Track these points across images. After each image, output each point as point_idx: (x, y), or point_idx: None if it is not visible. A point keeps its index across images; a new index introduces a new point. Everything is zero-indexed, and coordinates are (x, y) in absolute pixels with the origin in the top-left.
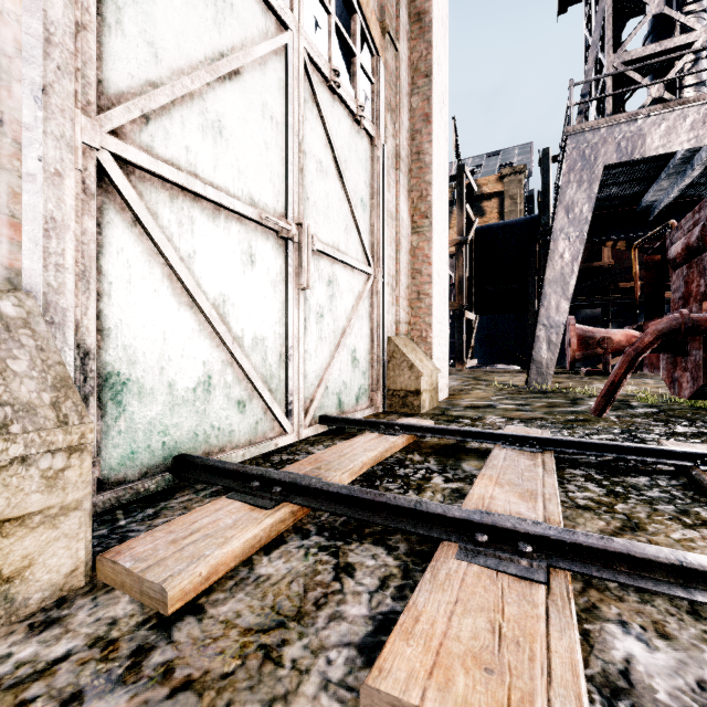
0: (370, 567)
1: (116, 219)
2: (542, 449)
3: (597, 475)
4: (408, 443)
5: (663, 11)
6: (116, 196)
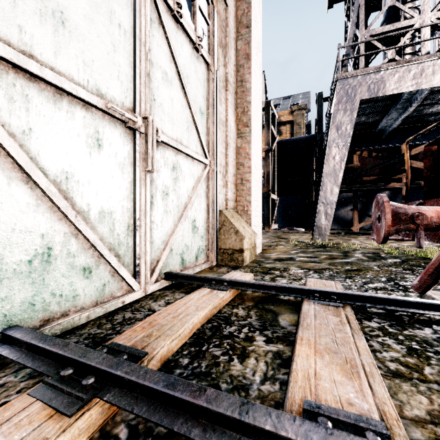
0: None
1: None
2: (342, 302)
3: (390, 328)
4: (234, 296)
5: (395, 4)
6: None
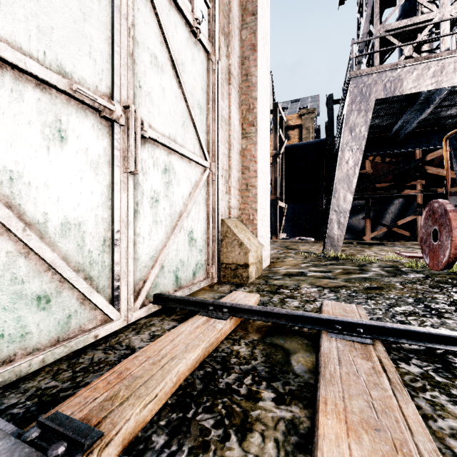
0: None
1: None
2: (370, 337)
3: (436, 375)
4: (235, 325)
5: None
6: None
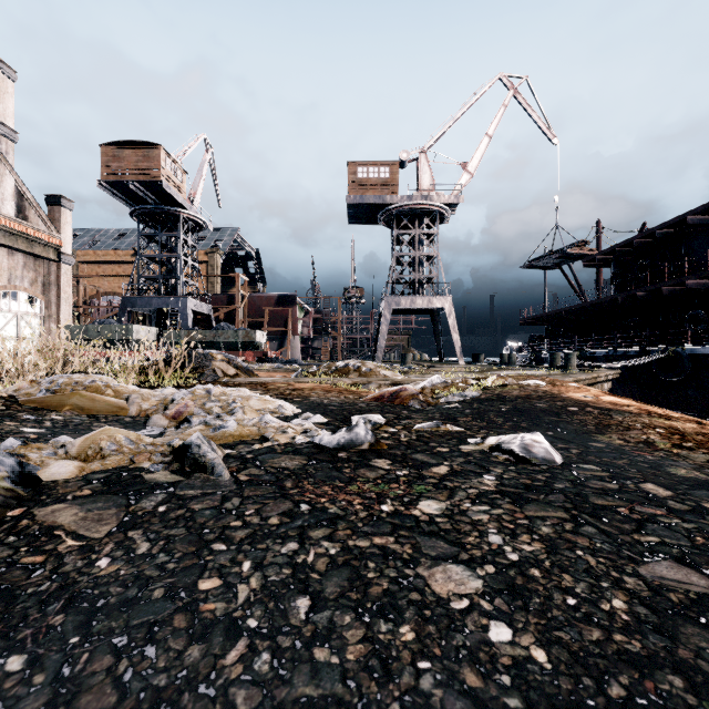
0: None
1: None
2: None
3: None
4: None
5: (150, 268)
6: None
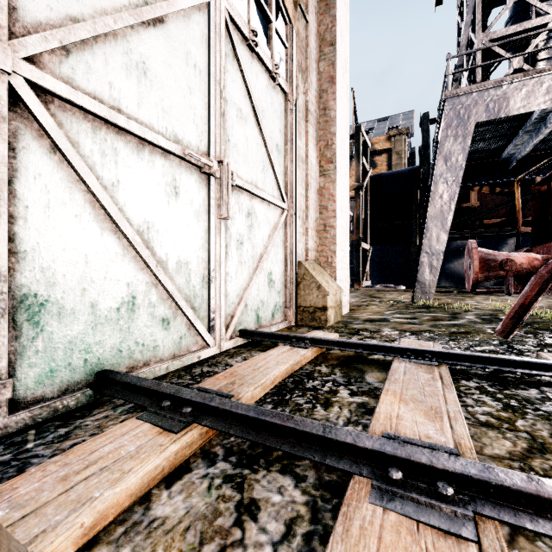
0: (276, 505)
1: (33, 145)
2: (437, 361)
3: (489, 387)
4: (316, 355)
5: None
6: (33, 122)
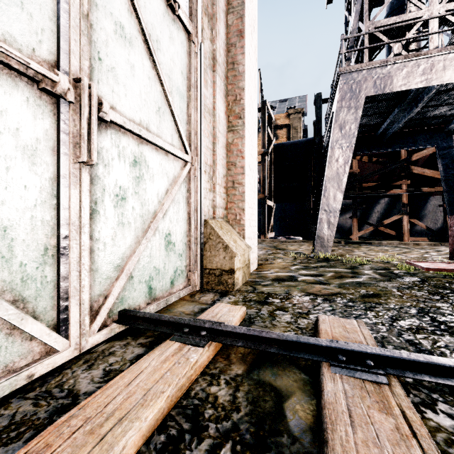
0: None
1: None
2: (383, 372)
3: None
4: (215, 352)
5: None
6: None
